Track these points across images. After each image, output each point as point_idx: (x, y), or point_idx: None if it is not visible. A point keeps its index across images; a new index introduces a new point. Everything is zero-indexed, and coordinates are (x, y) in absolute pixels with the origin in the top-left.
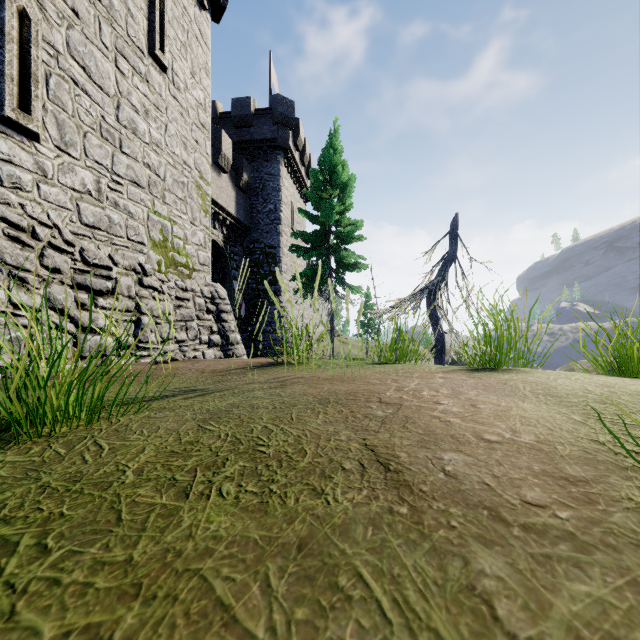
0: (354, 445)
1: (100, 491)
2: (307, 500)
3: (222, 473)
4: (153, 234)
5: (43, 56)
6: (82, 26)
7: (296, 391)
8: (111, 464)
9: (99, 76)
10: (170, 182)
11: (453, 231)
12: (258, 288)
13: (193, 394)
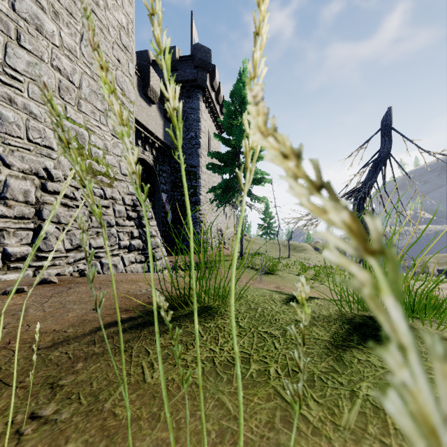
0: None
1: None
2: None
3: None
4: None
5: None
6: None
7: None
8: None
9: None
10: (87, 92)
11: (386, 127)
12: (182, 199)
13: None
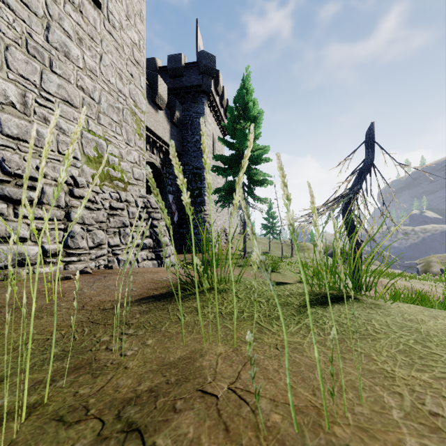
0: None
1: None
2: None
3: None
4: (87, 150)
5: None
6: None
7: None
8: None
9: None
10: (105, 106)
11: (371, 139)
12: None
13: None
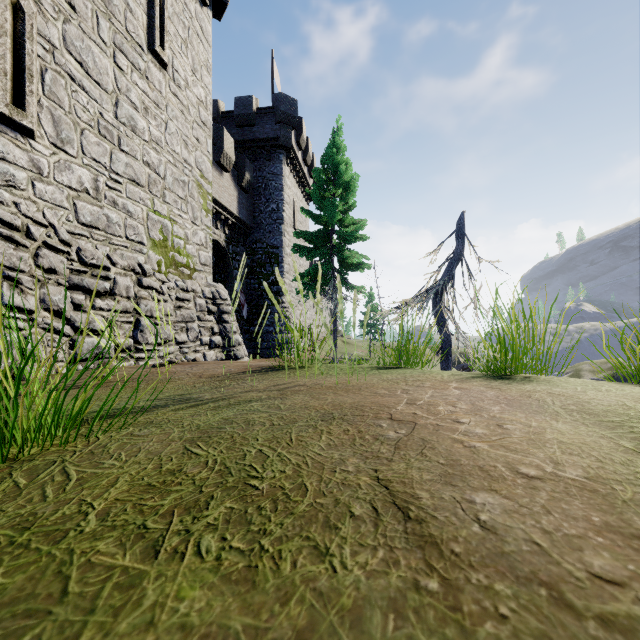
0: (364, 479)
1: (51, 544)
2: (307, 564)
3: (204, 518)
4: (153, 234)
5: (38, 50)
6: (79, 20)
7: (297, 403)
8: (74, 502)
9: (97, 72)
10: (170, 181)
11: (460, 230)
12: (260, 288)
13: (185, 405)
